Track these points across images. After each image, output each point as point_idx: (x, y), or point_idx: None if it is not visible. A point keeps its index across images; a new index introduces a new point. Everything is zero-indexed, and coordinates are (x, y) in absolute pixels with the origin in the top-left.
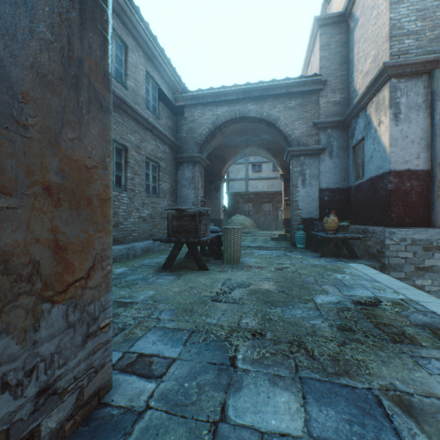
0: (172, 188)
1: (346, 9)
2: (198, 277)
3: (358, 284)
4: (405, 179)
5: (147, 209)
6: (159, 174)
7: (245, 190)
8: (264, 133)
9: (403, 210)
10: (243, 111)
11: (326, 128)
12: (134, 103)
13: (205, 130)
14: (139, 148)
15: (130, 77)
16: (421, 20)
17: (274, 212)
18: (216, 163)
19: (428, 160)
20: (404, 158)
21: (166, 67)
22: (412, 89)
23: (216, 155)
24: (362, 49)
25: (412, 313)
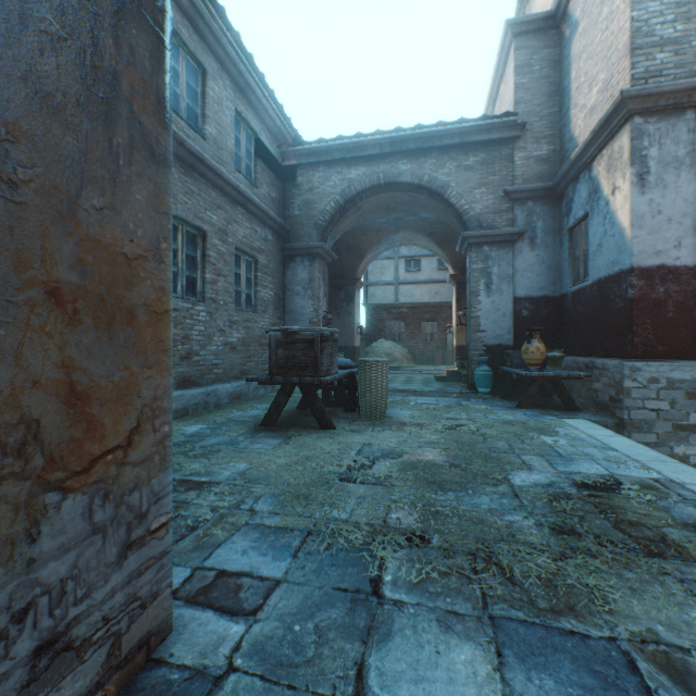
0: (278, 298)
1: (557, 8)
2: (318, 440)
3: (581, 453)
4: (657, 282)
5: (237, 330)
6: (256, 276)
7: (394, 300)
8: (424, 209)
9: (653, 331)
10: (391, 174)
11: (525, 200)
12: (216, 161)
13: (329, 204)
14: (224, 233)
15: (211, 119)
16: (683, 21)
17: (440, 336)
18: (347, 257)
19: (695, 250)
20: (655, 247)
21: (267, 103)
22: (668, 134)
23: (348, 244)
24: (585, 71)
25: (676, 504)
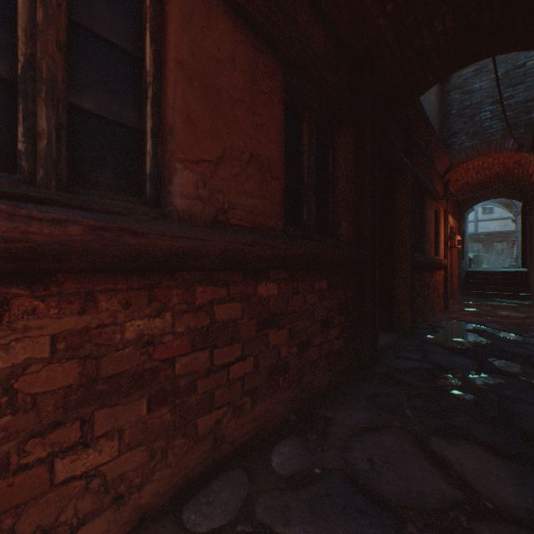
0: None
1: None
2: None
3: None
4: None
5: None
6: None
7: (473, 231)
8: None
9: None
10: None
11: None
12: None
13: None
14: None
15: None
16: None
17: (508, 251)
18: None
19: None
20: None
21: None
22: None
23: None
24: None
25: None
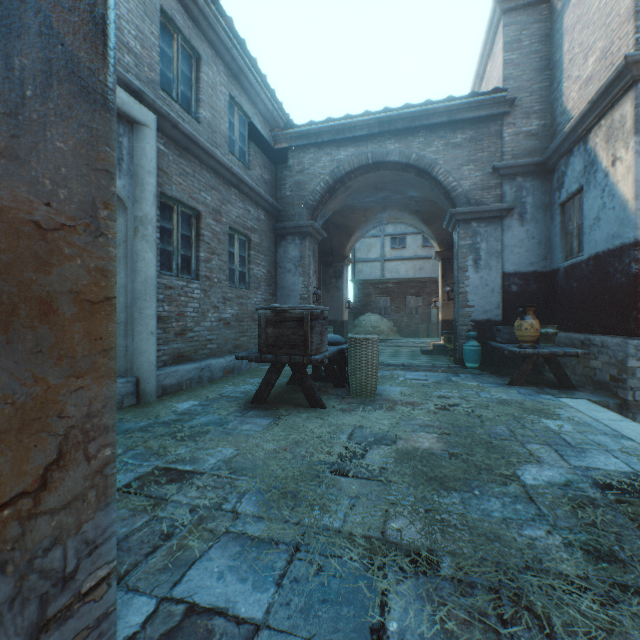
0: (270, 275)
1: None
2: (308, 421)
3: (592, 442)
4: None
5: (231, 307)
6: (249, 254)
7: (380, 276)
8: (411, 188)
9: None
10: (379, 153)
11: (514, 176)
12: (210, 144)
13: (319, 184)
14: (218, 213)
15: (205, 103)
16: None
17: (425, 310)
18: (336, 235)
19: None
20: None
21: (259, 88)
22: None
23: (337, 223)
24: (579, 42)
25: None
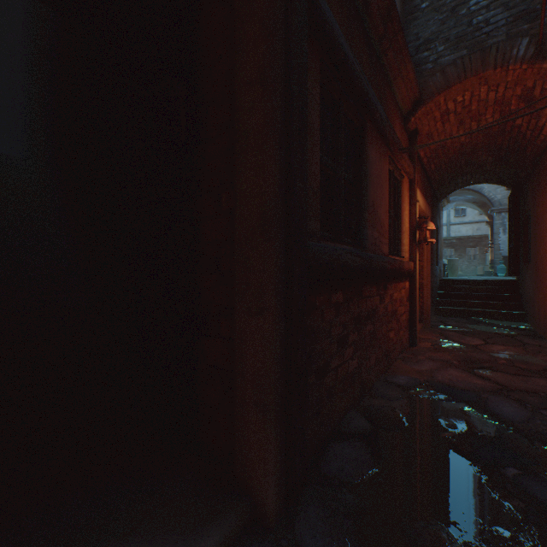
0: None
1: None
2: None
3: None
4: None
5: None
6: None
7: (446, 235)
8: (470, 195)
9: None
10: None
11: None
12: None
13: None
14: None
15: None
16: None
17: (480, 256)
18: None
19: None
20: None
21: None
22: None
23: None
24: None
25: None
